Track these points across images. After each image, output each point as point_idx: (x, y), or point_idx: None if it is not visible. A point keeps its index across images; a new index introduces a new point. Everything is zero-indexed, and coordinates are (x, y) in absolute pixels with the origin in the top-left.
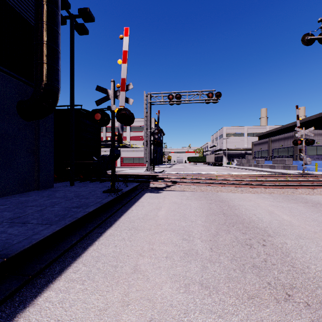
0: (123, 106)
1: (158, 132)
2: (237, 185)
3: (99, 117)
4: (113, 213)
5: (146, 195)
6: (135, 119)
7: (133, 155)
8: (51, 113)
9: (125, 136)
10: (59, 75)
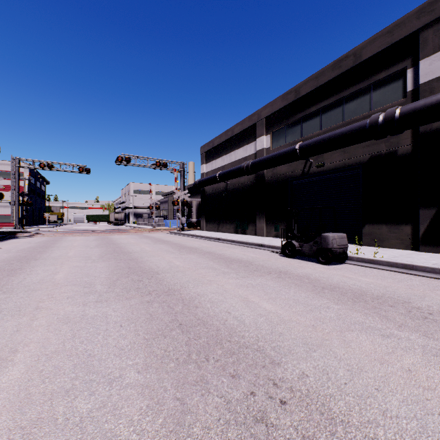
0: None
1: (29, 193)
2: (82, 233)
3: None
4: None
5: (13, 239)
6: None
7: None
8: None
9: None
10: None
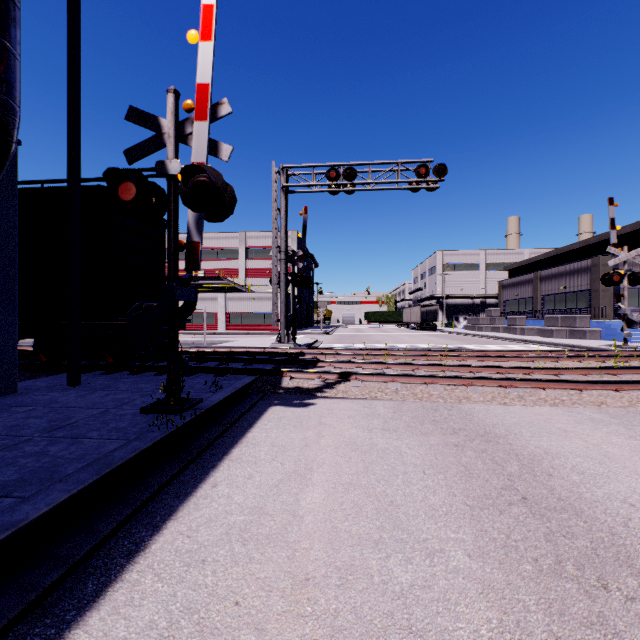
0: (202, 163)
1: (304, 255)
2: (504, 383)
3: (132, 195)
4: (143, 505)
5: (268, 417)
6: (256, 234)
7: (251, 308)
8: None
9: (235, 268)
10: (13, 69)
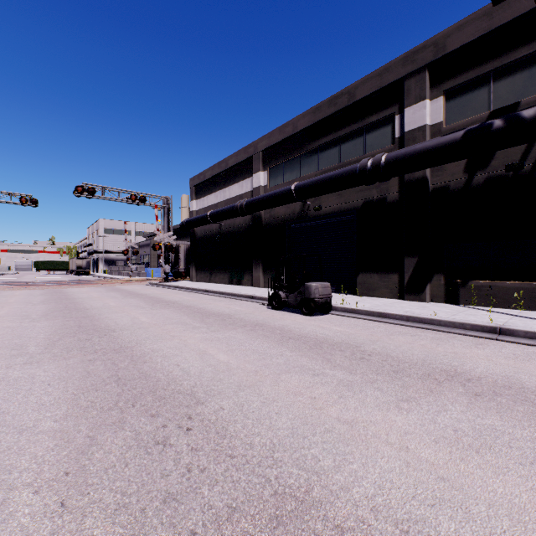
0: None
1: None
2: (24, 286)
3: None
4: None
5: None
6: None
7: None
8: None
9: None
10: None
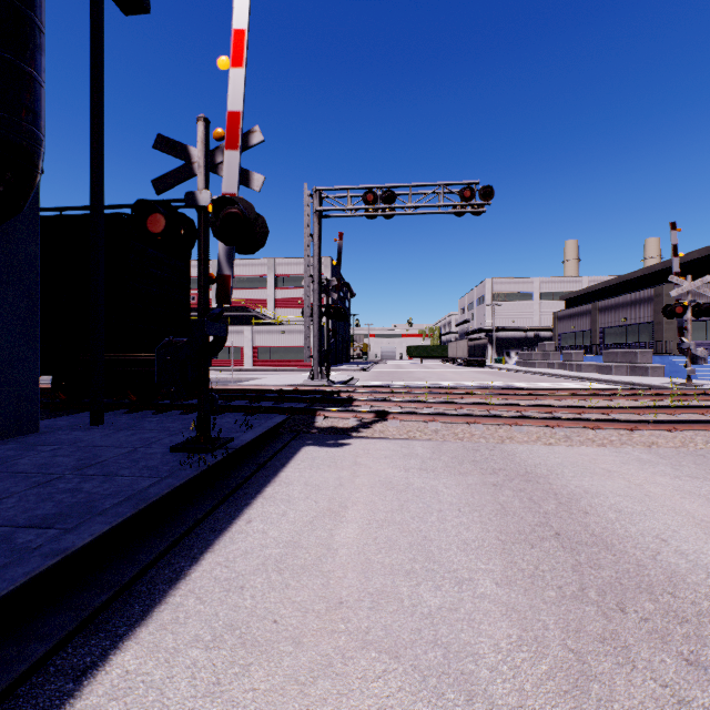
0: (233, 194)
1: (339, 284)
2: (551, 422)
3: (161, 227)
4: (180, 539)
5: (302, 456)
6: (286, 260)
7: (281, 342)
8: (15, 215)
9: (263, 298)
10: (39, 97)
